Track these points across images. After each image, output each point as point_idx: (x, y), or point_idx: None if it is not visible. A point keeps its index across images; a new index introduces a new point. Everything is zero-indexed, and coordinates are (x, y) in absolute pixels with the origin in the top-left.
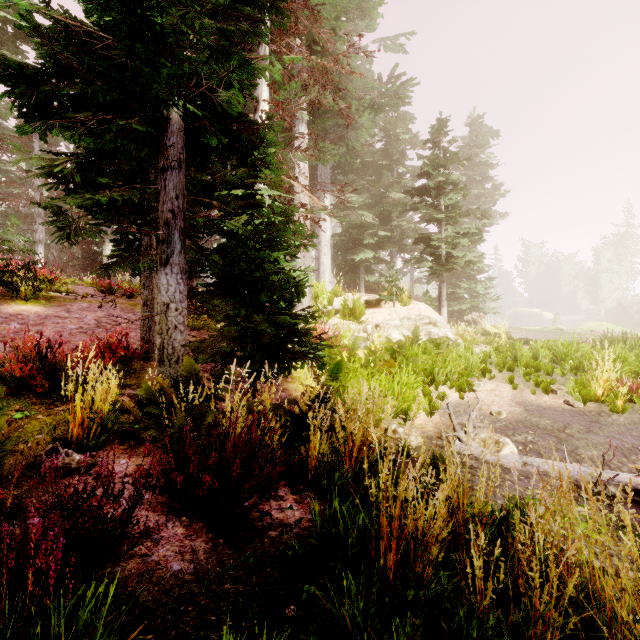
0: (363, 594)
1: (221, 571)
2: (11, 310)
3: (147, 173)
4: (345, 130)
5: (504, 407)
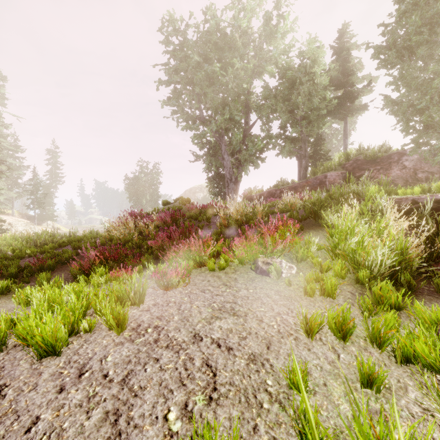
0: None
1: None
2: None
3: None
4: None
5: None
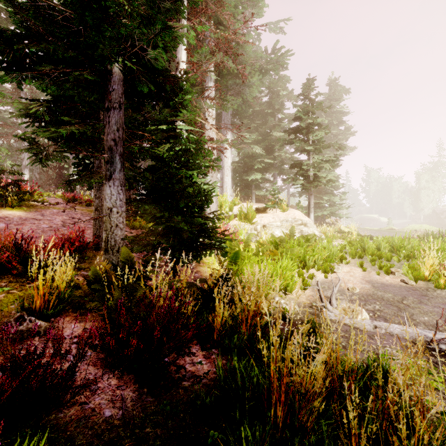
0: (258, 443)
1: (144, 416)
2: (1, 214)
3: (98, 114)
4: (241, 87)
5: (357, 284)
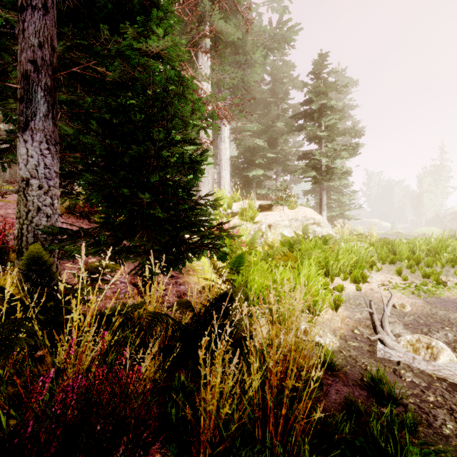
0: None
1: None
2: None
3: None
4: (241, 66)
5: (403, 299)
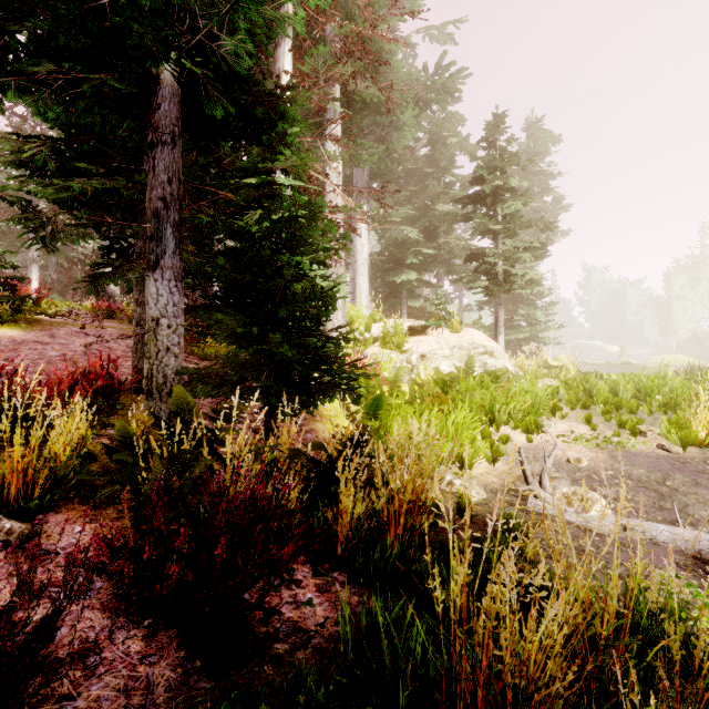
0: None
1: None
2: None
3: (141, 162)
4: (385, 130)
5: (583, 453)
